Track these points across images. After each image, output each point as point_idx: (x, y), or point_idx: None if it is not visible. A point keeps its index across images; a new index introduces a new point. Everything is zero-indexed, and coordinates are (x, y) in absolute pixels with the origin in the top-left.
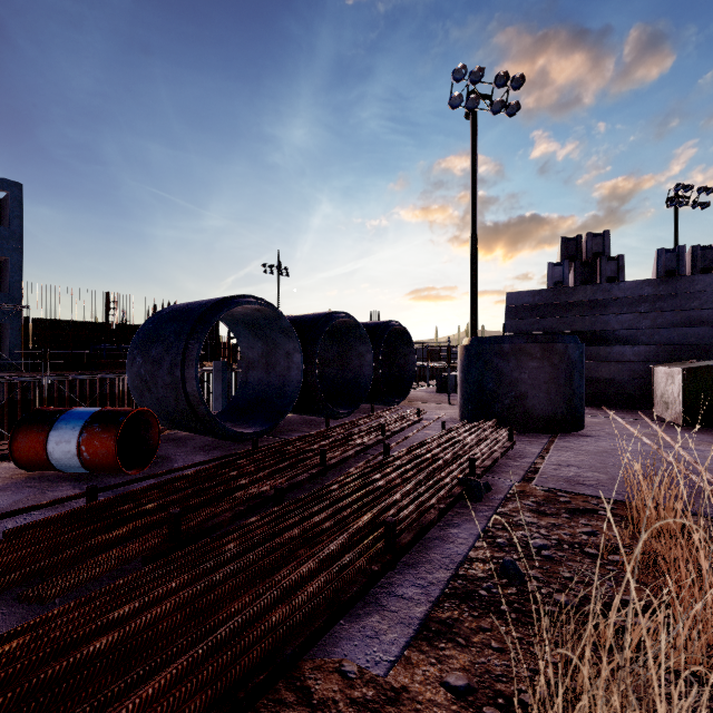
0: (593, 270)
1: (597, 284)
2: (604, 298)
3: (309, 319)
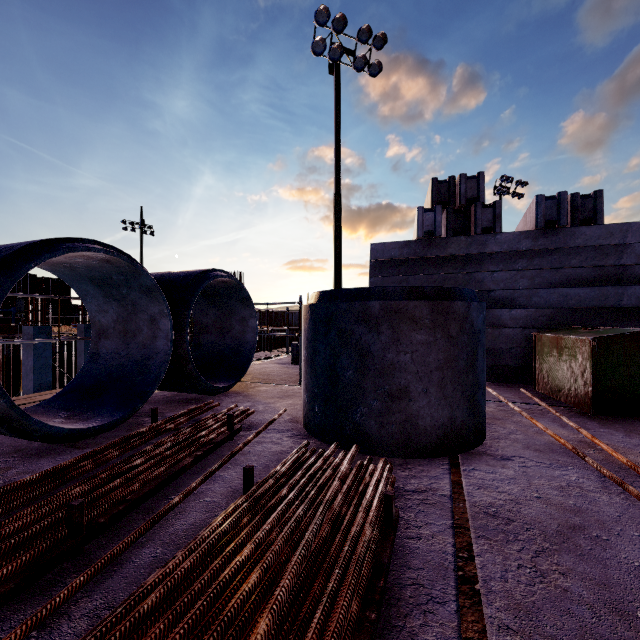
0: (467, 219)
1: (472, 235)
2: (479, 251)
3: (4, 247)
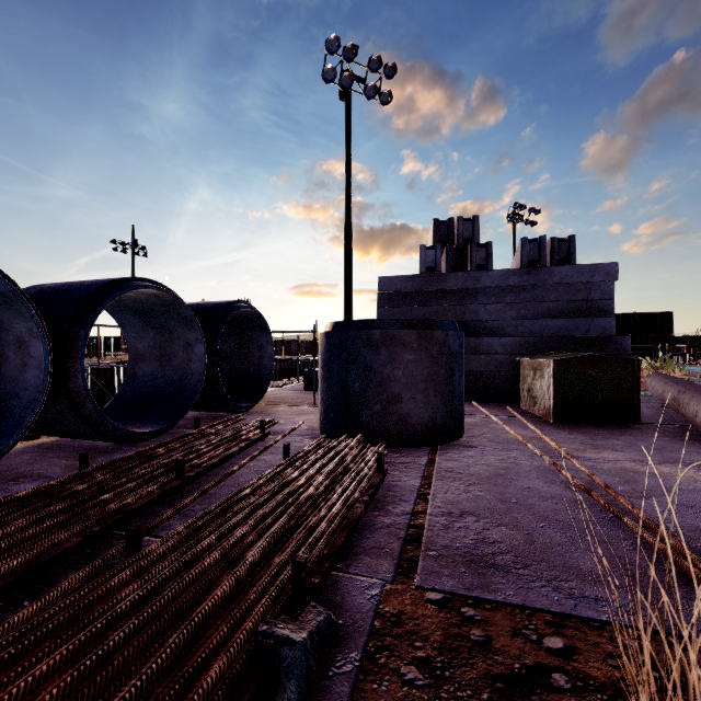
0: (464, 256)
1: (468, 272)
2: (474, 286)
3: (81, 286)
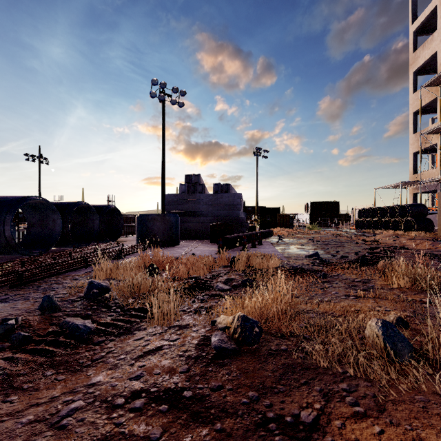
0: (195, 188)
1: (196, 194)
2: (198, 199)
3: (65, 204)
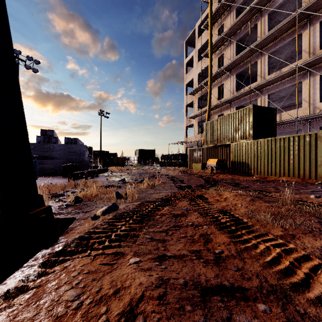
0: (50, 139)
1: (51, 143)
2: (53, 147)
3: None
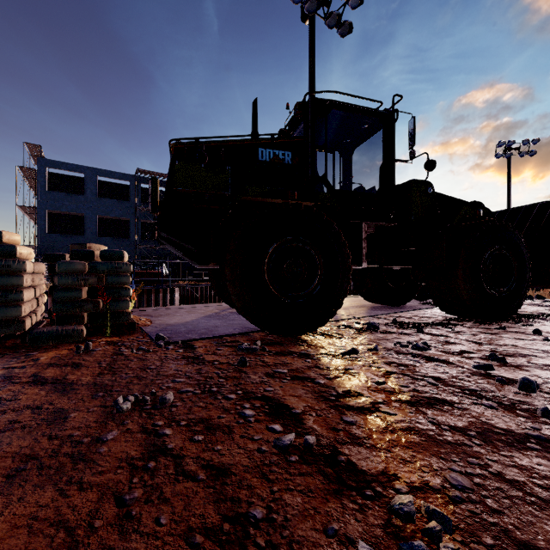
0: None
1: None
2: None
3: None
